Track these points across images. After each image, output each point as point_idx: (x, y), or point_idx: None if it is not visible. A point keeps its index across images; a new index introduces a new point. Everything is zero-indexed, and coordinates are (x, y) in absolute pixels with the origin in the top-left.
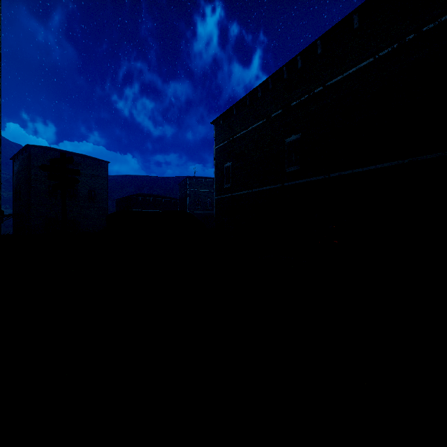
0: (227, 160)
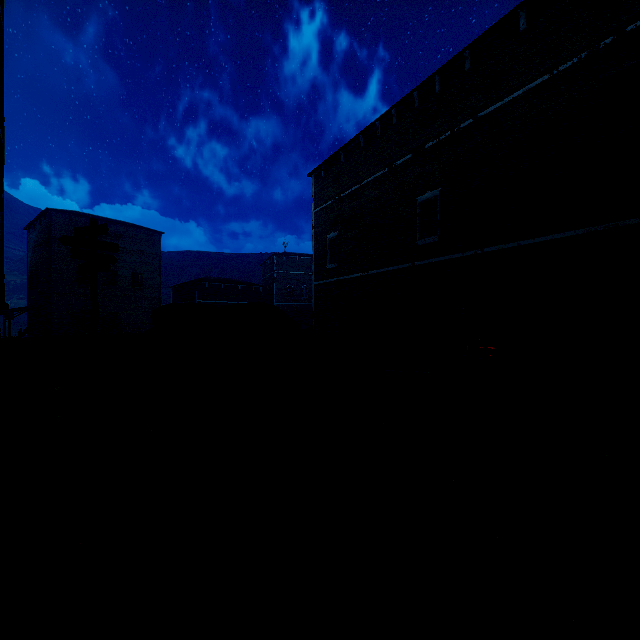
0: (331, 229)
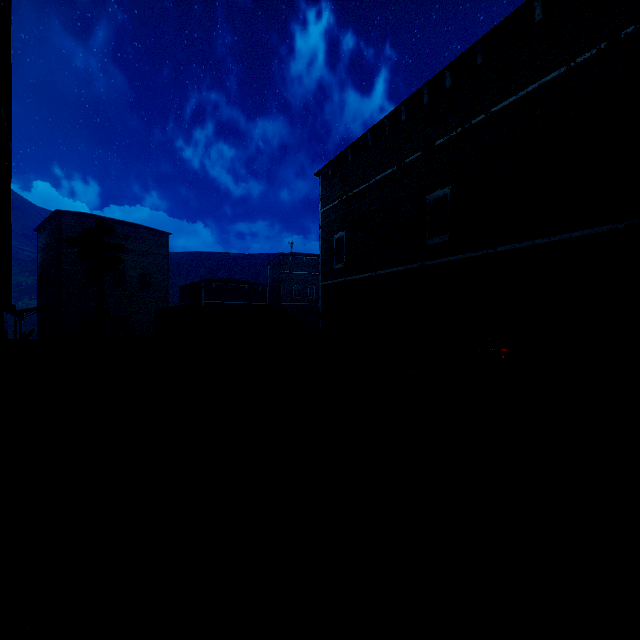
0: (338, 229)
